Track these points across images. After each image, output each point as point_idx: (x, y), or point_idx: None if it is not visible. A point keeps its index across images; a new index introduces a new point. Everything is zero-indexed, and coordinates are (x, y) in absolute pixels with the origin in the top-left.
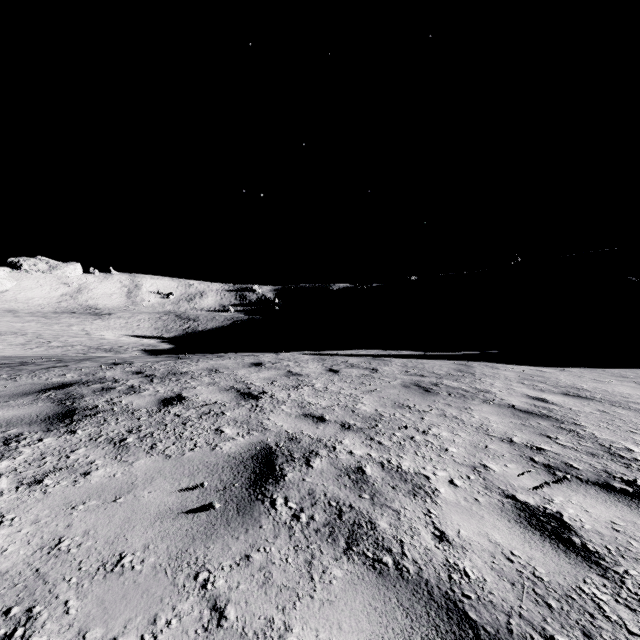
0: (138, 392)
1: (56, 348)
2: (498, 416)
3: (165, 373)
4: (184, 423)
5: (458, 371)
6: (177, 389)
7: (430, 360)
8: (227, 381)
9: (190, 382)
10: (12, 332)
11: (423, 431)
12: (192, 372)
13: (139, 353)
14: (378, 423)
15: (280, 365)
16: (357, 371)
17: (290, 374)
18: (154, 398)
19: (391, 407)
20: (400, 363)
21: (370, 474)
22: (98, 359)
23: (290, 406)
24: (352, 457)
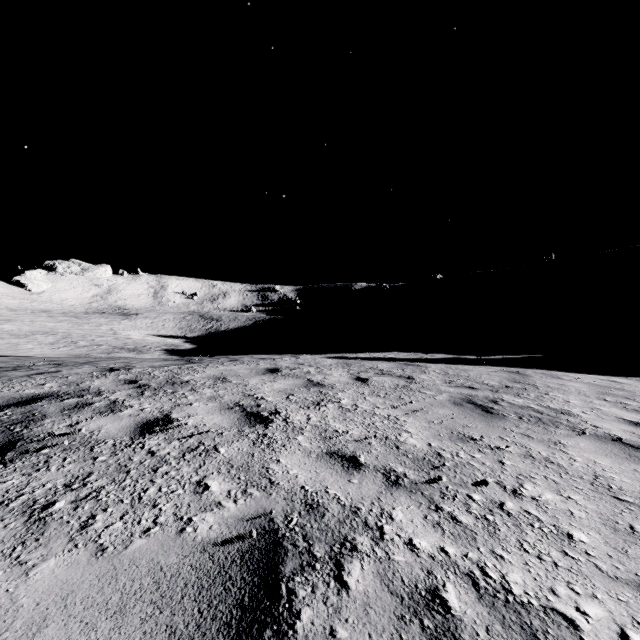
0: (117, 411)
1: (82, 347)
2: (609, 458)
3: (162, 382)
4: (155, 468)
5: (514, 381)
6: (168, 406)
7: (472, 366)
8: (233, 394)
9: (187, 396)
10: (44, 332)
11: (513, 490)
12: (194, 381)
13: (161, 353)
14: (442, 475)
15: (299, 372)
16: (390, 380)
17: (310, 384)
18: (133, 421)
19: (449, 439)
20: (438, 370)
21: (459, 613)
22: (101, 362)
23: (309, 437)
24: (415, 558)
